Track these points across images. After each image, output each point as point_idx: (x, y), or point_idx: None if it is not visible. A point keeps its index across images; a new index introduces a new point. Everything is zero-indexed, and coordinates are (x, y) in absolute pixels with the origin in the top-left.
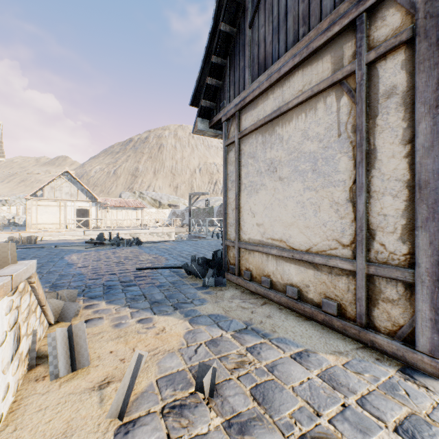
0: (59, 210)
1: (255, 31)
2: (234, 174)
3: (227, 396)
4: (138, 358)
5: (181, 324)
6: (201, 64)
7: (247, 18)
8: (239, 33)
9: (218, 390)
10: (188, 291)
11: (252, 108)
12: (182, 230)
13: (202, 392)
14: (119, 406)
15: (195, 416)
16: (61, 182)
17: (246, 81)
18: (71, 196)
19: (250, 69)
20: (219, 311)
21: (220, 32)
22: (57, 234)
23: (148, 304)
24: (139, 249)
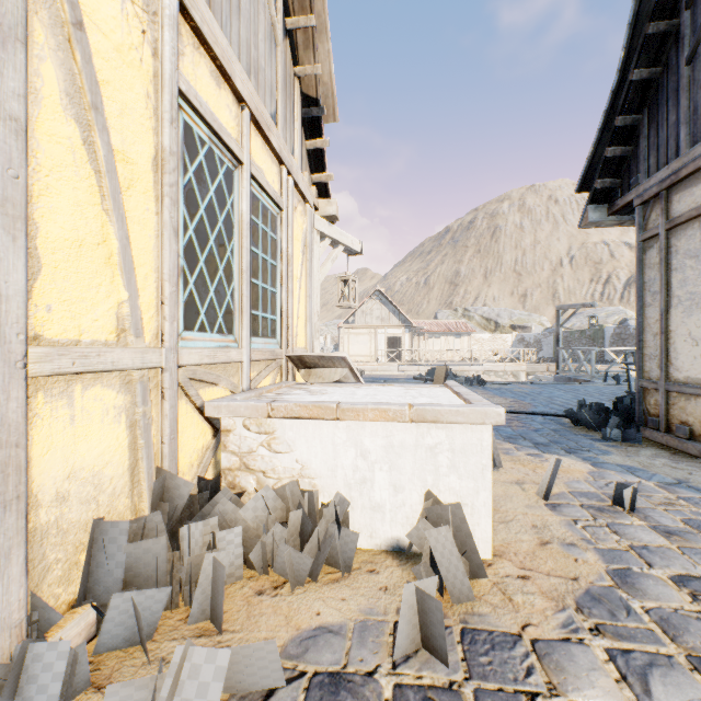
0: (369, 339)
1: (698, 68)
2: (656, 282)
3: (650, 515)
4: (556, 461)
5: (580, 465)
6: (596, 135)
7: (682, 51)
8: (667, 72)
9: (639, 510)
10: (580, 440)
11: (691, 183)
12: (539, 369)
13: (620, 507)
14: (542, 491)
15: (615, 515)
16: (371, 304)
17: (680, 145)
18: (382, 321)
19: (689, 125)
20: (632, 463)
21: (630, 83)
22: (370, 369)
23: (530, 444)
24: (484, 390)
